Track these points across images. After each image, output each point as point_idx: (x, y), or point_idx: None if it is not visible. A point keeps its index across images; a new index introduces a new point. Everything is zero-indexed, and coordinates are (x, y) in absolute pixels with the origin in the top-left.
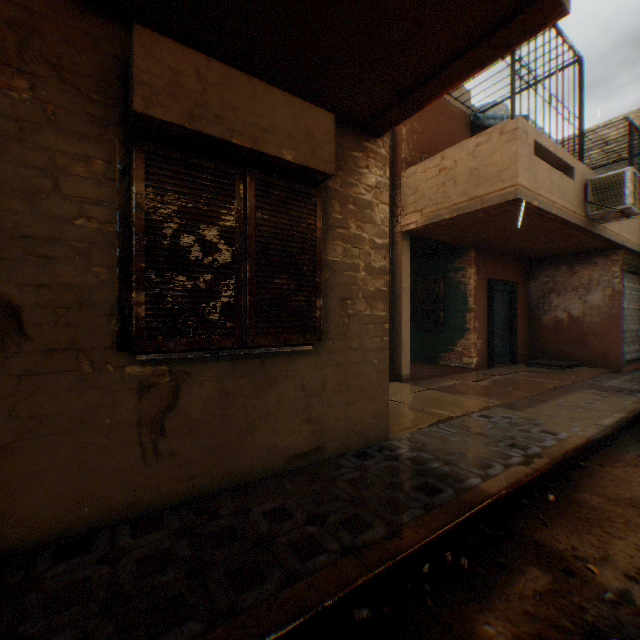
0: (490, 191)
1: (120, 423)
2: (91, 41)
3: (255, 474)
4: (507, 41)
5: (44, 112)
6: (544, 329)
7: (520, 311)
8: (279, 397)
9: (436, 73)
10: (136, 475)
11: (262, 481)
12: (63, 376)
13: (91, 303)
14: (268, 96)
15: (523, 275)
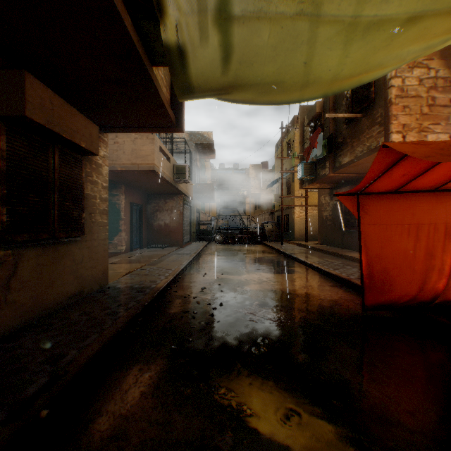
0: (142, 163)
1: None
2: None
3: (54, 309)
4: (168, 130)
5: None
6: (154, 230)
7: (144, 220)
8: (65, 266)
9: (142, 126)
10: None
11: (59, 311)
12: None
13: None
14: (77, 115)
15: (145, 201)
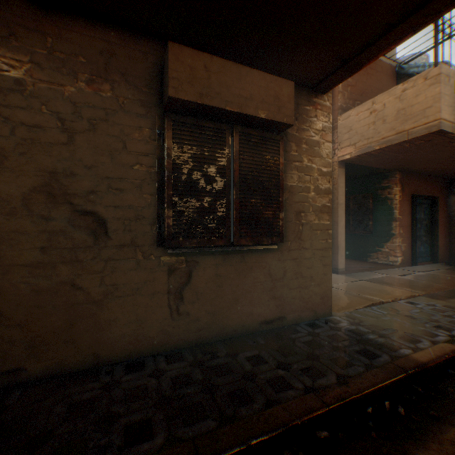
0: (414, 125)
1: (157, 292)
2: (142, 55)
3: (238, 332)
4: (436, 9)
5: (117, 102)
6: None
7: (440, 220)
8: (254, 280)
9: (373, 42)
10: (166, 325)
11: (243, 337)
12: (127, 261)
13: (142, 217)
14: (249, 75)
15: (442, 191)
